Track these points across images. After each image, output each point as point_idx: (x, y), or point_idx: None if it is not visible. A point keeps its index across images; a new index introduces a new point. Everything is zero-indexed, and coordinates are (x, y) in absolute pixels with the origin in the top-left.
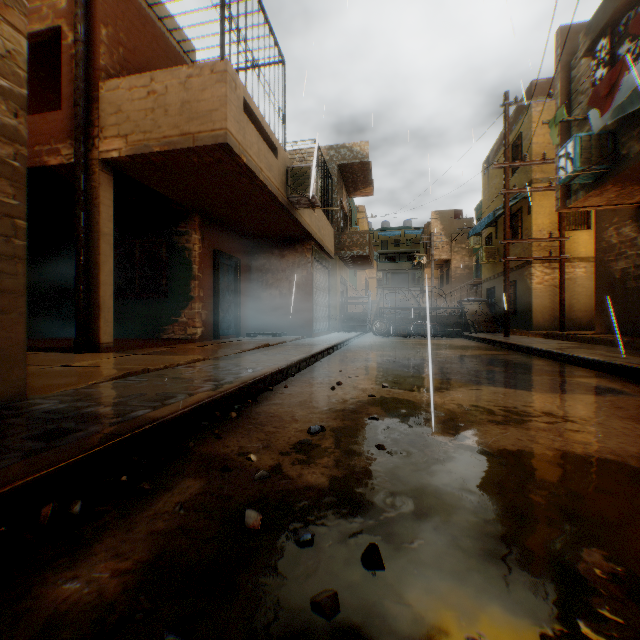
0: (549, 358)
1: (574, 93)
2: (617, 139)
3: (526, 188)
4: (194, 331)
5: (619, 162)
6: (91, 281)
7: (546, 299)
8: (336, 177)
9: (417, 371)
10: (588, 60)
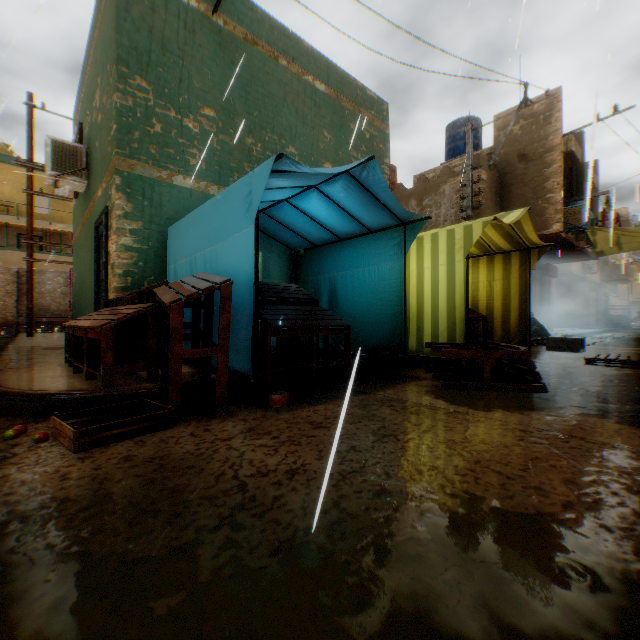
0: None
1: None
2: None
3: None
4: None
5: None
6: None
7: None
8: None
9: None
10: None
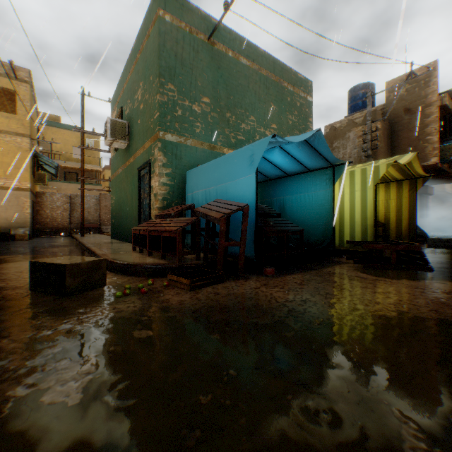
0: None
1: None
2: None
3: None
4: None
5: None
6: None
7: None
8: None
9: None
10: None
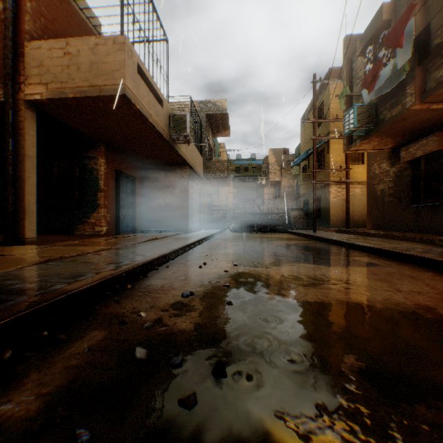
0: (339, 245)
1: (354, 78)
2: (378, 109)
3: (327, 136)
4: (101, 229)
5: (379, 123)
6: (18, 191)
7: (339, 208)
8: (205, 122)
9: (257, 255)
10: (362, 58)
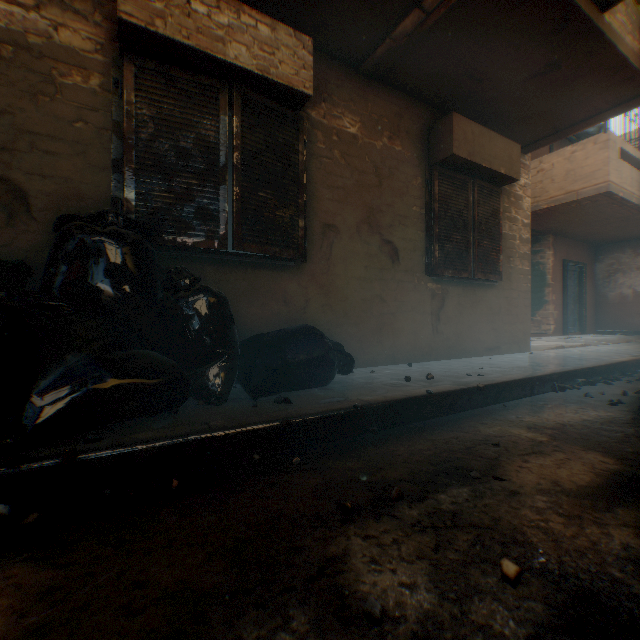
0: None
1: None
2: None
3: None
4: (547, 327)
5: None
6: None
7: None
8: None
9: None
10: None
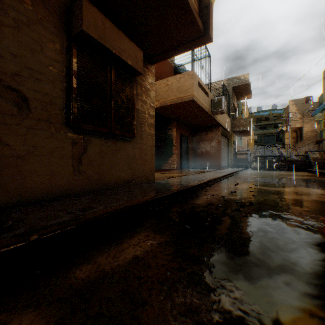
0: None
1: None
2: None
3: None
4: (174, 166)
5: None
6: None
7: None
8: (231, 93)
9: (271, 182)
10: None
